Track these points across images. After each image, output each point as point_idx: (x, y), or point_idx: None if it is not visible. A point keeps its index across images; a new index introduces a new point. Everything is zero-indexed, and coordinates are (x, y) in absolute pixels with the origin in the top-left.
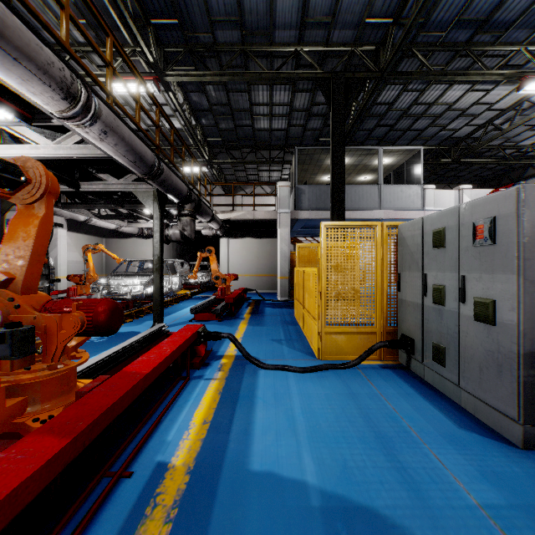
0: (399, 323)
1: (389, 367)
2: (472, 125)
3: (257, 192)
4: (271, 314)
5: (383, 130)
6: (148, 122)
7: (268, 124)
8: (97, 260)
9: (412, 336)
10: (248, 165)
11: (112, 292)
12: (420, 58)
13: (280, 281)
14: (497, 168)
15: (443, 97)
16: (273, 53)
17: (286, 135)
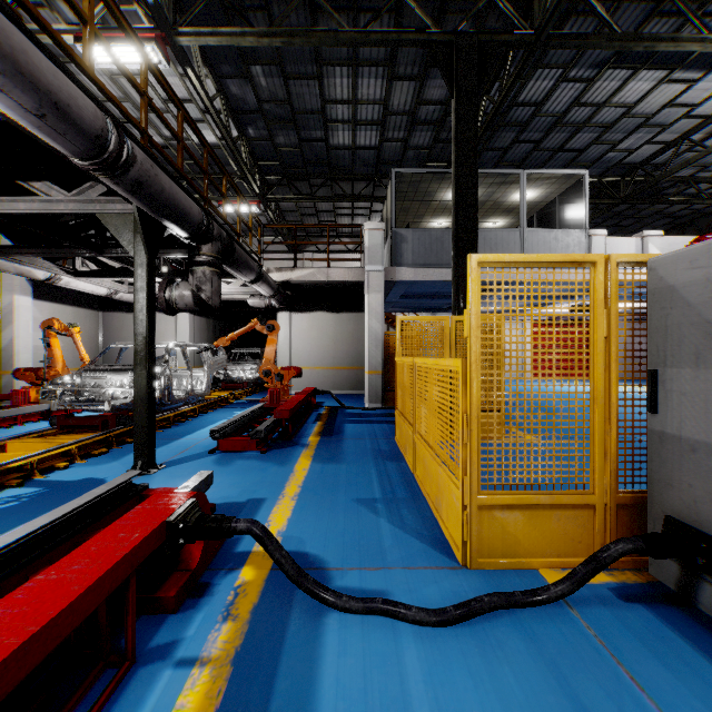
0: (650, 485)
1: (639, 596)
2: (657, 143)
3: (334, 248)
4: (354, 436)
5: (522, 150)
6: (165, 132)
7: (350, 138)
8: (88, 345)
9: (708, 529)
10: (321, 205)
11: (83, 400)
12: (598, 12)
13: (369, 377)
14: (679, 214)
15: (621, 93)
16: (358, 3)
17: (377, 156)
